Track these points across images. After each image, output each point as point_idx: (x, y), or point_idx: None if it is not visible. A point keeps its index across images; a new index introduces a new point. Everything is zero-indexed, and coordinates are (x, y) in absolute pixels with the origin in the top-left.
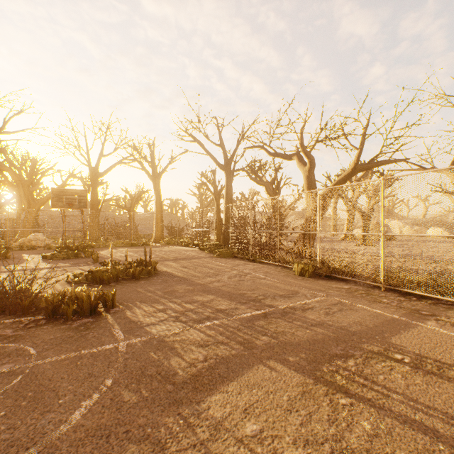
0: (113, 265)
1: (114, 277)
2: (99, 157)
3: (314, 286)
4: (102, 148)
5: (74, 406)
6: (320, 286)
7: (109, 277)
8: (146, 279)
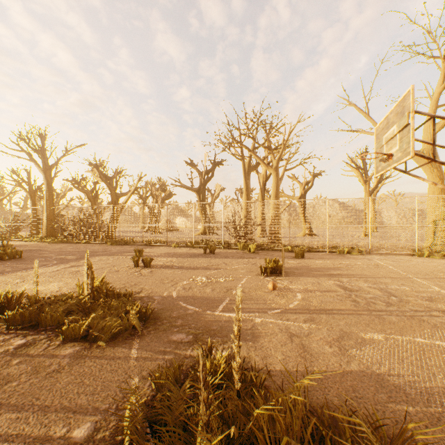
0: None
1: None
2: None
3: (116, 247)
4: None
5: (52, 262)
6: (119, 247)
7: None
8: None
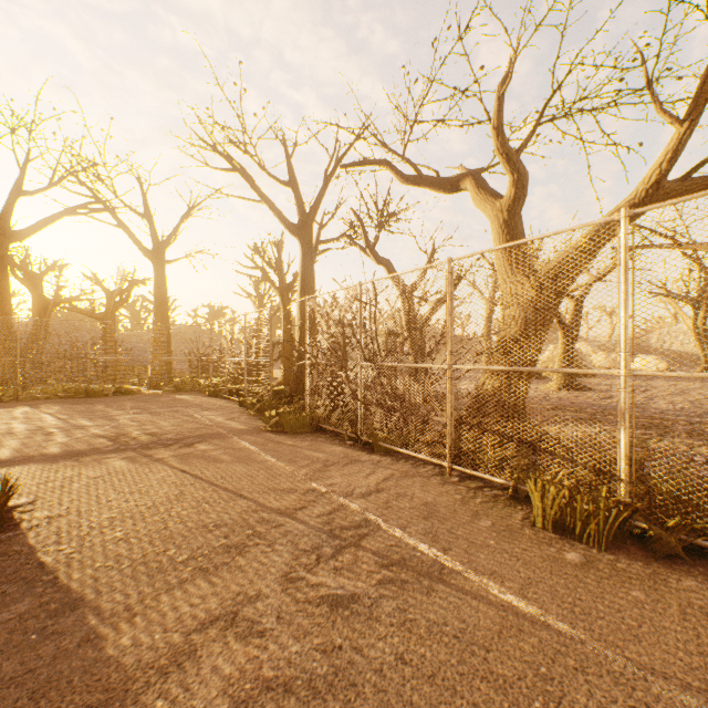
0: None
1: None
2: (11, 194)
3: None
4: (20, 176)
5: None
6: None
7: None
8: None
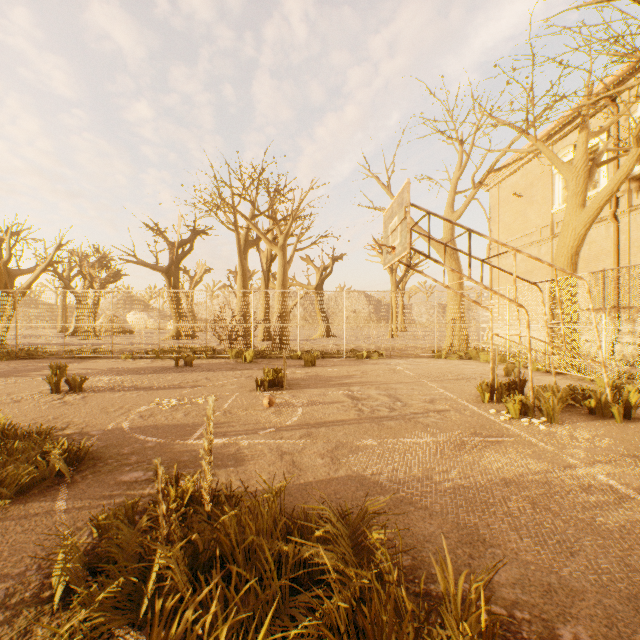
0: None
1: None
2: None
3: (11, 363)
4: None
5: None
6: (16, 362)
7: None
8: None
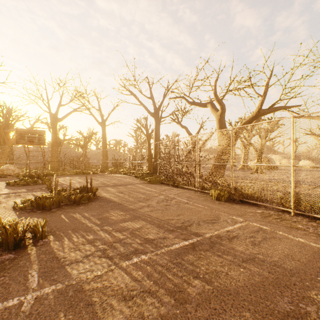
0: (59, 192)
1: (56, 203)
2: (58, 106)
3: (231, 210)
4: (60, 99)
5: None
6: (236, 210)
7: (51, 203)
8: (85, 205)
